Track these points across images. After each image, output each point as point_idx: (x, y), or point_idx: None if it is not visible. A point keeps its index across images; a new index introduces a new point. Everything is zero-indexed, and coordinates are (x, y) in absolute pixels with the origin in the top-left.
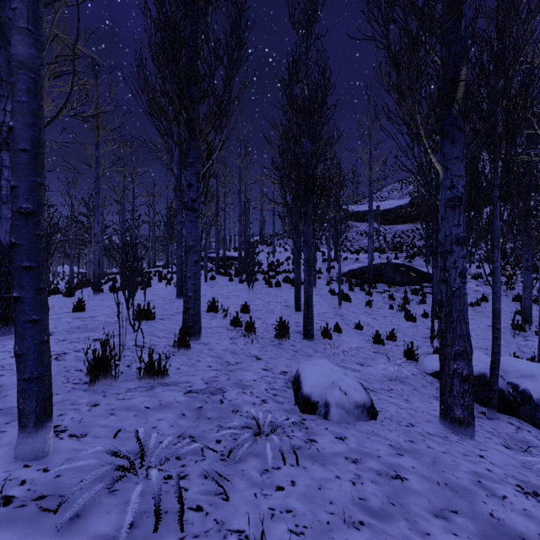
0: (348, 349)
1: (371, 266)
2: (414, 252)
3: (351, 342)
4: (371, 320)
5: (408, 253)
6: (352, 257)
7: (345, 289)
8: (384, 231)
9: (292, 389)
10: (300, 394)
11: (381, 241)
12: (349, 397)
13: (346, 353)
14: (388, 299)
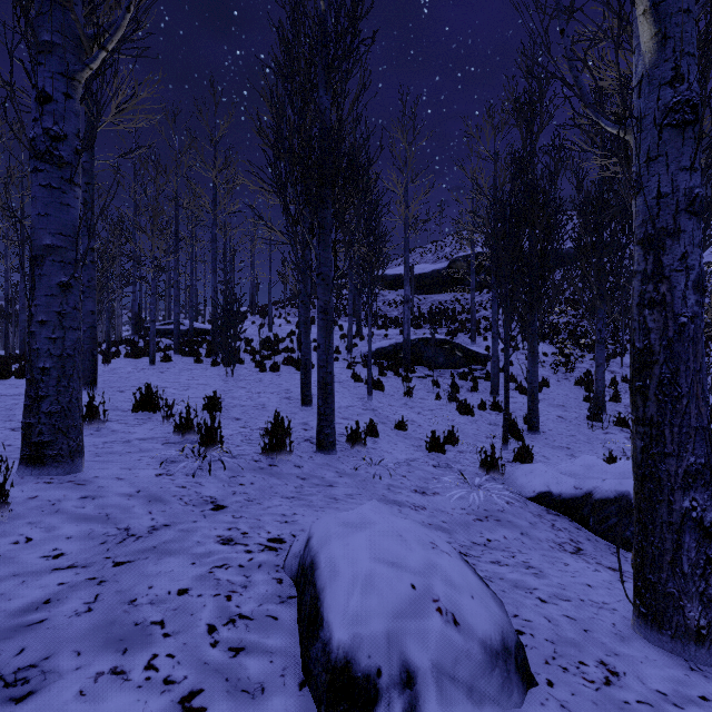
0: (395, 465)
1: (408, 341)
2: (457, 327)
3: (396, 452)
4: (416, 415)
5: (449, 328)
6: (379, 333)
7: (374, 374)
8: (418, 302)
9: (294, 604)
10: (321, 649)
11: (415, 314)
12: (467, 632)
13: (392, 472)
14: (431, 386)
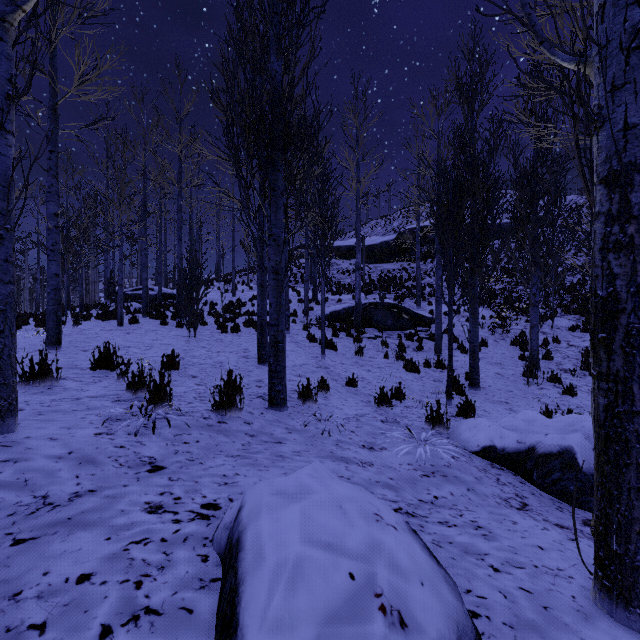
0: (344, 420)
1: (359, 305)
2: (404, 293)
3: (346, 408)
4: (366, 372)
5: (397, 294)
6: (333, 298)
7: (328, 335)
8: (368, 270)
9: (216, 589)
10: None
11: (366, 281)
12: (417, 636)
13: (341, 427)
14: (381, 346)
